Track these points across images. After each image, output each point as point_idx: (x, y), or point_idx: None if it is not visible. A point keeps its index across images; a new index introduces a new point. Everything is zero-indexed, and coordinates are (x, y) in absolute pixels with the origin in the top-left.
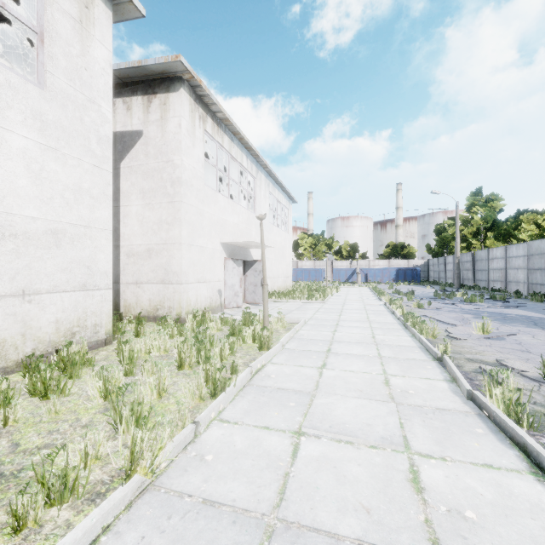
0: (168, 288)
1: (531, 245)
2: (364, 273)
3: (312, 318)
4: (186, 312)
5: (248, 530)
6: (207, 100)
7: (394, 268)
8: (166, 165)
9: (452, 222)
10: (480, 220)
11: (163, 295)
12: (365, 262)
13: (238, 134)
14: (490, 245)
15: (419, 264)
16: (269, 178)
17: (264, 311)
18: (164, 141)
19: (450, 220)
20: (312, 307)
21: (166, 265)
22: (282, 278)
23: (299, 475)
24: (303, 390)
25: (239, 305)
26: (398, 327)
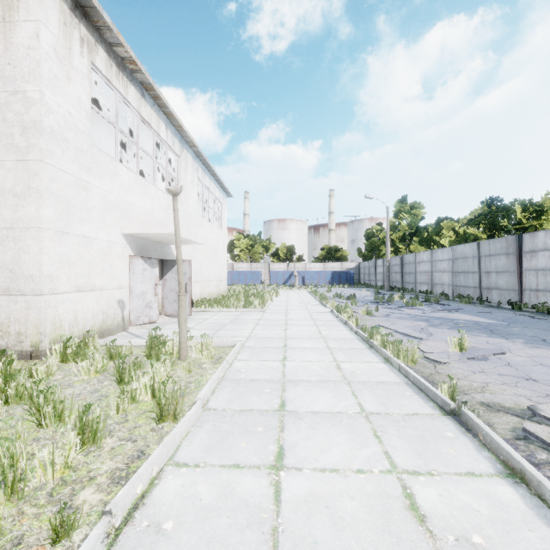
0: (15, 302)
1: (456, 249)
2: (301, 276)
3: (252, 335)
4: (53, 339)
5: None
6: (95, 17)
7: (330, 271)
8: (12, 99)
9: (380, 228)
10: (406, 226)
11: (7, 314)
12: (302, 265)
13: (152, 90)
14: (414, 250)
15: (351, 267)
16: (198, 161)
17: (180, 334)
18: (9, 59)
19: (378, 226)
20: (251, 319)
21: (12, 264)
22: (214, 282)
23: None
24: None
25: (153, 319)
26: (361, 345)
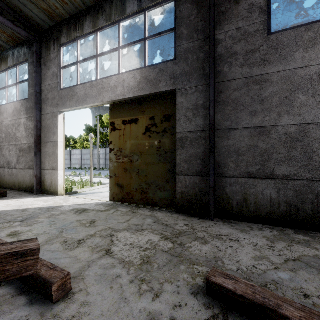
0: None
1: None
2: None
3: None
4: None
5: None
6: None
7: None
8: None
9: None
10: None
11: None
12: None
13: None
14: None
15: None
16: None
17: None
18: None
19: None
20: None
21: None
22: None
23: None
24: None
25: None
26: None
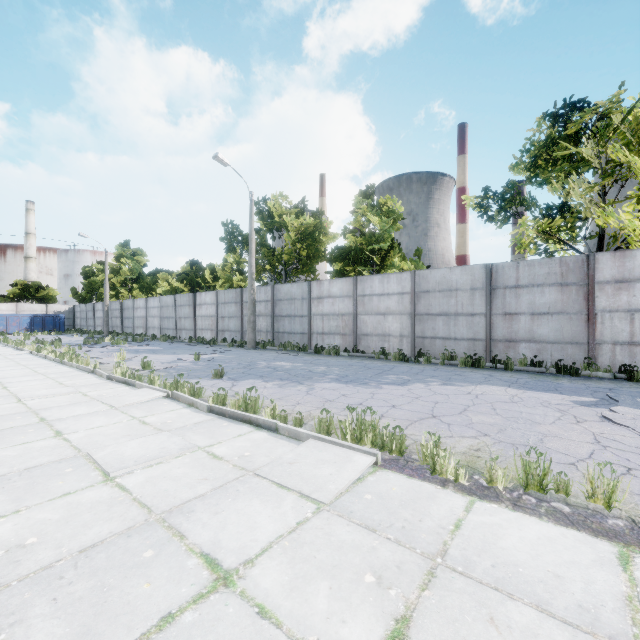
0: None
1: (163, 299)
2: None
3: None
4: None
5: (24, 413)
6: None
7: (28, 315)
8: None
9: (102, 267)
10: (129, 272)
11: None
12: None
13: None
14: (137, 295)
15: (63, 310)
16: None
17: None
18: None
19: (99, 265)
20: None
21: None
22: None
23: (34, 405)
24: (3, 395)
25: None
26: (56, 365)
